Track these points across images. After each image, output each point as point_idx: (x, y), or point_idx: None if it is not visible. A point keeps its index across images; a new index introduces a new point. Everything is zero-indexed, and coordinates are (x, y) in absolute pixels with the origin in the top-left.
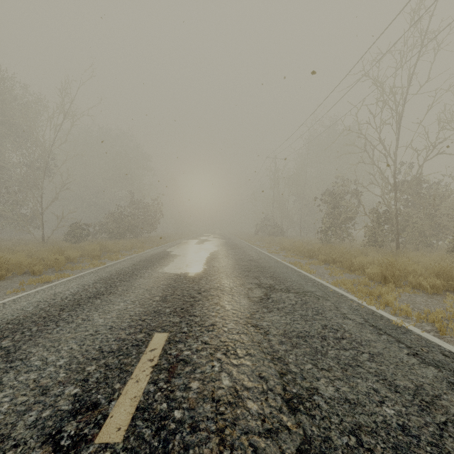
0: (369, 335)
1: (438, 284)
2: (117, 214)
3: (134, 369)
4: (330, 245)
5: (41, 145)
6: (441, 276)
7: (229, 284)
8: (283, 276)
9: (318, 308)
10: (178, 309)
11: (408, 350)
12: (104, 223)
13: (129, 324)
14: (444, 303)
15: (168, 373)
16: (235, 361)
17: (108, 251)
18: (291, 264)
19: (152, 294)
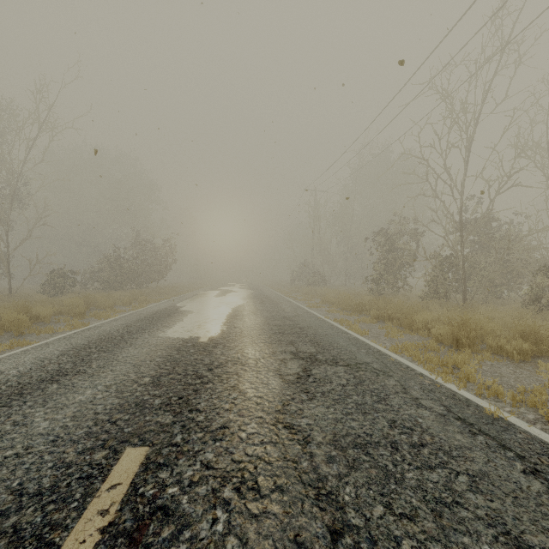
0: (458, 436)
1: (526, 348)
2: (114, 258)
3: (65, 537)
4: (384, 297)
5: (5, 164)
6: (527, 337)
7: (254, 353)
8: (327, 340)
9: (379, 390)
10: (174, 399)
11: (522, 463)
12: (97, 270)
13: (88, 431)
14: (537, 375)
15: (128, 545)
16: (255, 506)
17: (98, 306)
18: (336, 322)
19: (139, 373)
